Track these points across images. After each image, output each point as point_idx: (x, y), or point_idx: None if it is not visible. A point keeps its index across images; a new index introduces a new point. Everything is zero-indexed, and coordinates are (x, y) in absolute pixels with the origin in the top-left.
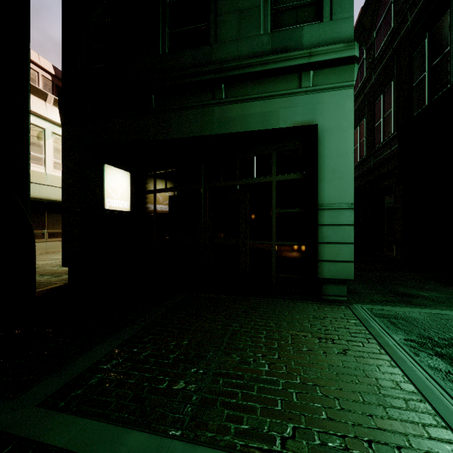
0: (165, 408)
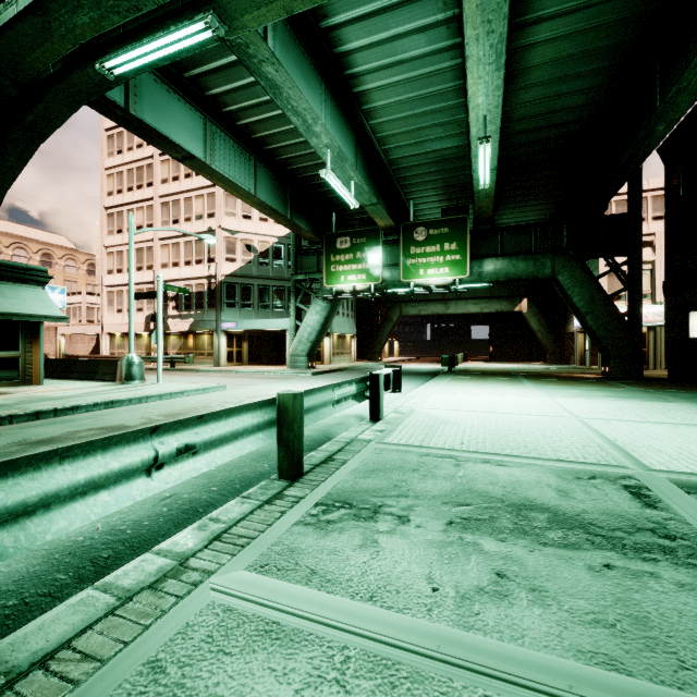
0: (625, 384)
